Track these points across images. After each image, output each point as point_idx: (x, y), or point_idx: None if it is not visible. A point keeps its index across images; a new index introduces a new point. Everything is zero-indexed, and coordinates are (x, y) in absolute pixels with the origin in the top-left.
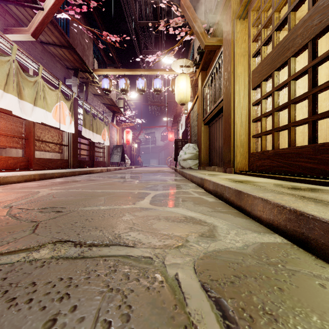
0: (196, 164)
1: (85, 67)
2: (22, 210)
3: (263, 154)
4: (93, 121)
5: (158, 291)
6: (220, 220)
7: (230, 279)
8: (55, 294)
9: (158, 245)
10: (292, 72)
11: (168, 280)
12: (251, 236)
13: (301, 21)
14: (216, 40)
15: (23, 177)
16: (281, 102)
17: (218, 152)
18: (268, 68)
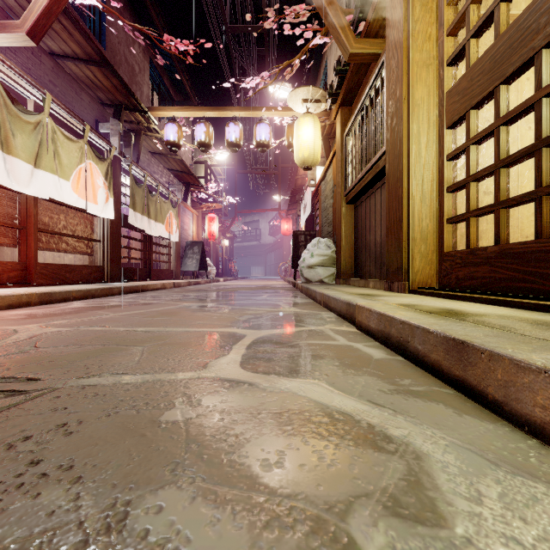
0: (331, 275)
1: (134, 102)
2: None
3: (473, 255)
4: (149, 199)
5: None
6: (426, 427)
7: None
8: None
9: None
10: (545, 79)
11: None
12: None
13: None
14: (370, 44)
15: (4, 299)
16: None
17: (374, 253)
18: (485, 79)
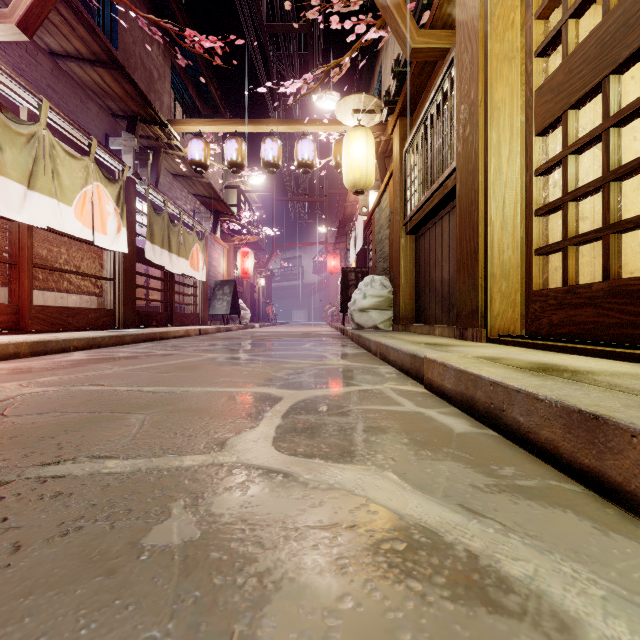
0: (387, 320)
1: (151, 112)
2: None
3: (572, 294)
4: (170, 230)
5: None
6: (559, 557)
7: None
8: None
9: None
10: None
11: None
12: None
13: None
14: (437, 37)
15: None
16: (594, 174)
17: (440, 294)
18: (589, 69)
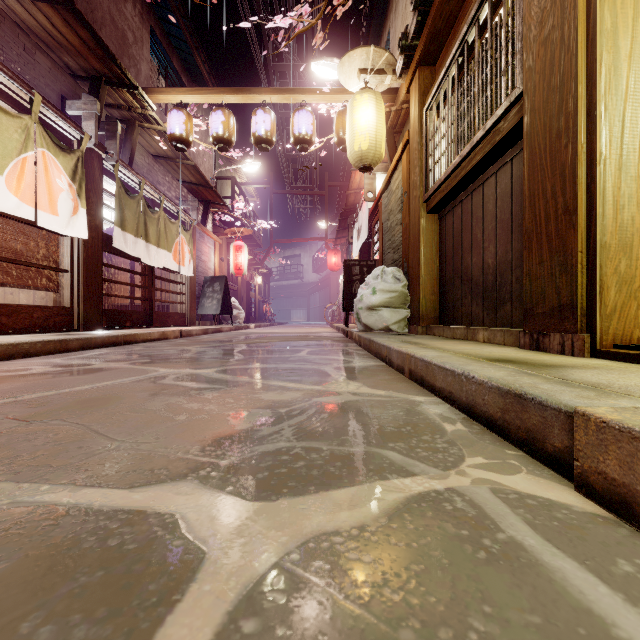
0: (401, 320)
1: (116, 71)
2: None
3: None
4: (148, 216)
5: None
6: None
7: None
8: None
9: None
10: None
11: None
12: None
13: None
14: None
15: None
16: None
17: (480, 285)
18: None
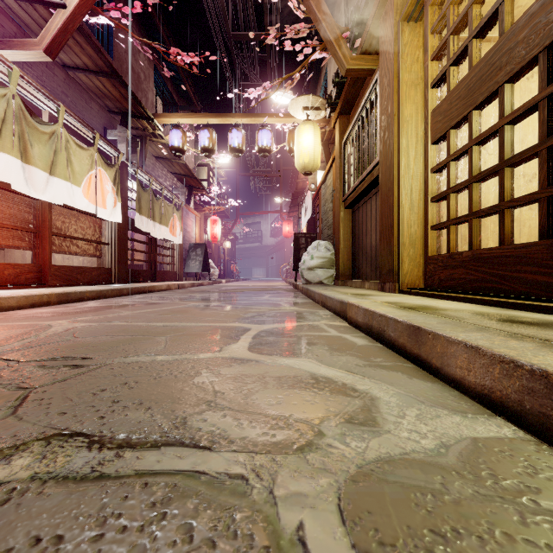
0: (330, 277)
1: (140, 110)
2: (8, 363)
3: (452, 258)
4: (154, 203)
5: None
6: (383, 384)
7: (422, 541)
8: None
9: (261, 445)
10: (506, 109)
11: (281, 546)
12: (450, 423)
13: (525, 15)
14: (366, 60)
15: (28, 298)
16: (481, 168)
17: (370, 256)
18: (461, 104)
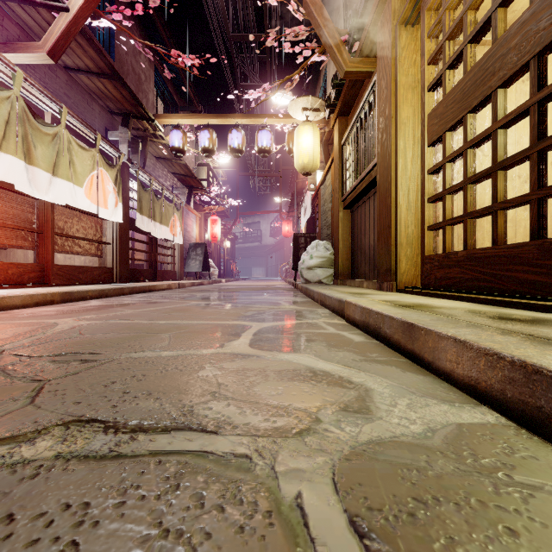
0: (329, 276)
1: (141, 111)
2: (21, 358)
3: (447, 258)
4: (155, 203)
5: (261, 536)
6: (378, 377)
7: (406, 506)
8: (49, 543)
9: (263, 429)
10: (499, 113)
11: (282, 510)
12: (438, 411)
13: (517, 23)
14: (364, 63)
15: (32, 297)
16: (477, 169)
17: (368, 256)
18: (457, 108)
